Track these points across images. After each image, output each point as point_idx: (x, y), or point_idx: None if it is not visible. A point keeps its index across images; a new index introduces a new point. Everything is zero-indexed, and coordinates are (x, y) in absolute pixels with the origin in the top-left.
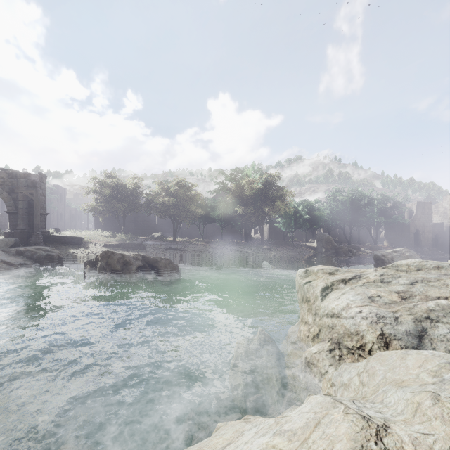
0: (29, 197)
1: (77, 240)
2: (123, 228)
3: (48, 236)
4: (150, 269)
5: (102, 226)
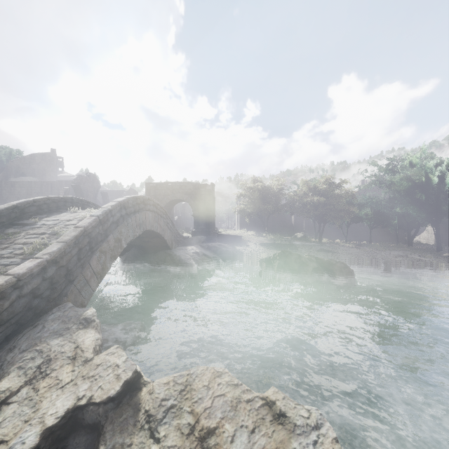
0: (206, 203)
1: (239, 239)
2: (266, 228)
3: (218, 235)
4: (323, 272)
5: (245, 226)
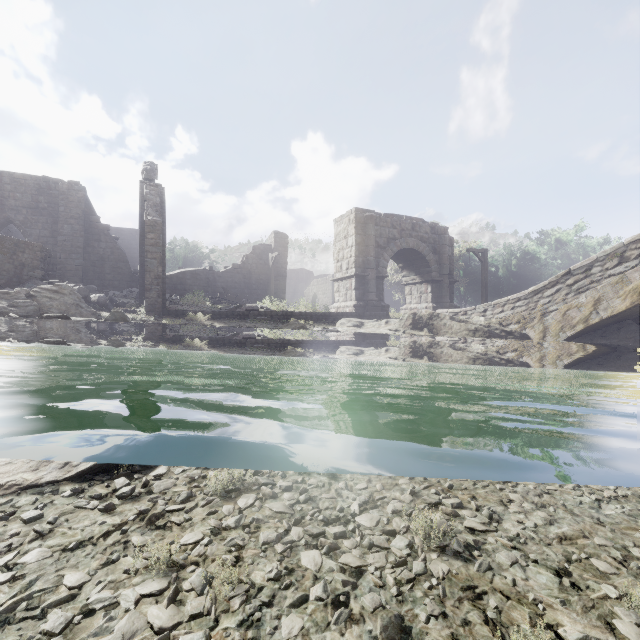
0: (448, 260)
1: None
2: None
3: None
4: None
5: None
